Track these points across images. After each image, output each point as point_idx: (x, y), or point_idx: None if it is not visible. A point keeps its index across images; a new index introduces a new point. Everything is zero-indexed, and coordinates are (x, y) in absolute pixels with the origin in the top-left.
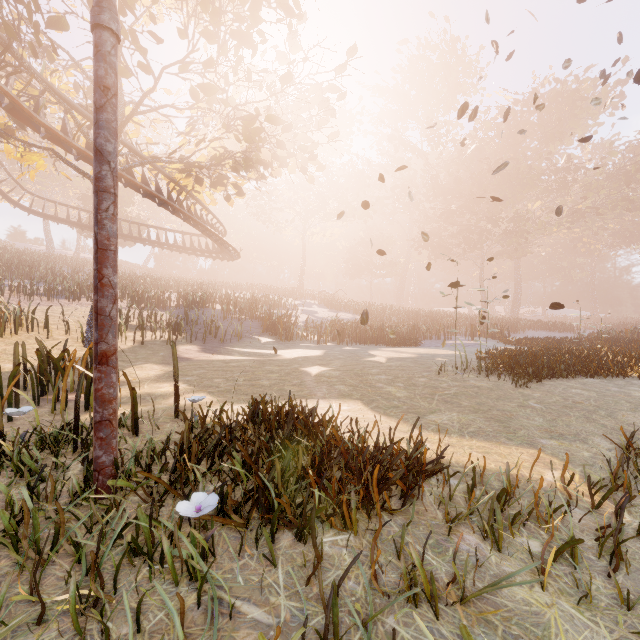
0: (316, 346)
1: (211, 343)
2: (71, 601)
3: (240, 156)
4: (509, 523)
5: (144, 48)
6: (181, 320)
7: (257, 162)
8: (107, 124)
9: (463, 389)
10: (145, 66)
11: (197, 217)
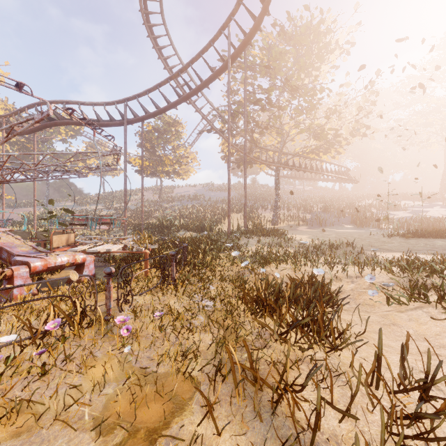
0: (374, 230)
1: (315, 226)
2: (236, 232)
3: (331, 140)
4: (277, 238)
5: (280, 130)
6: (305, 217)
7: (336, 142)
8: (245, 188)
9: (358, 237)
10: (282, 133)
11: (322, 168)
